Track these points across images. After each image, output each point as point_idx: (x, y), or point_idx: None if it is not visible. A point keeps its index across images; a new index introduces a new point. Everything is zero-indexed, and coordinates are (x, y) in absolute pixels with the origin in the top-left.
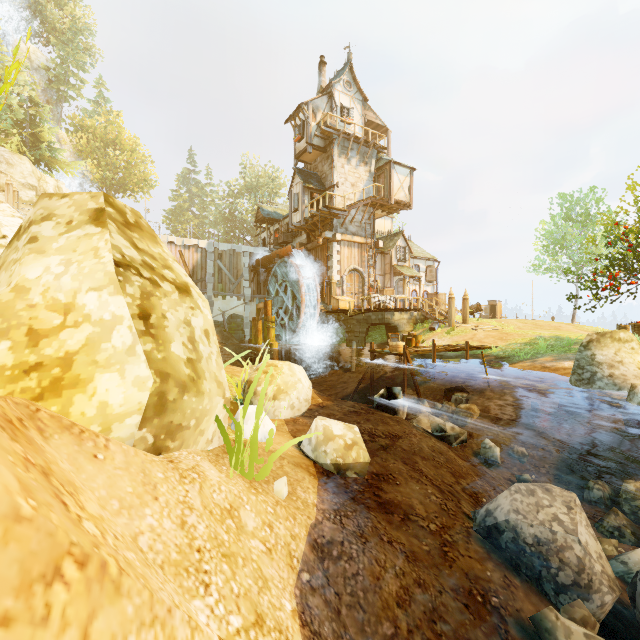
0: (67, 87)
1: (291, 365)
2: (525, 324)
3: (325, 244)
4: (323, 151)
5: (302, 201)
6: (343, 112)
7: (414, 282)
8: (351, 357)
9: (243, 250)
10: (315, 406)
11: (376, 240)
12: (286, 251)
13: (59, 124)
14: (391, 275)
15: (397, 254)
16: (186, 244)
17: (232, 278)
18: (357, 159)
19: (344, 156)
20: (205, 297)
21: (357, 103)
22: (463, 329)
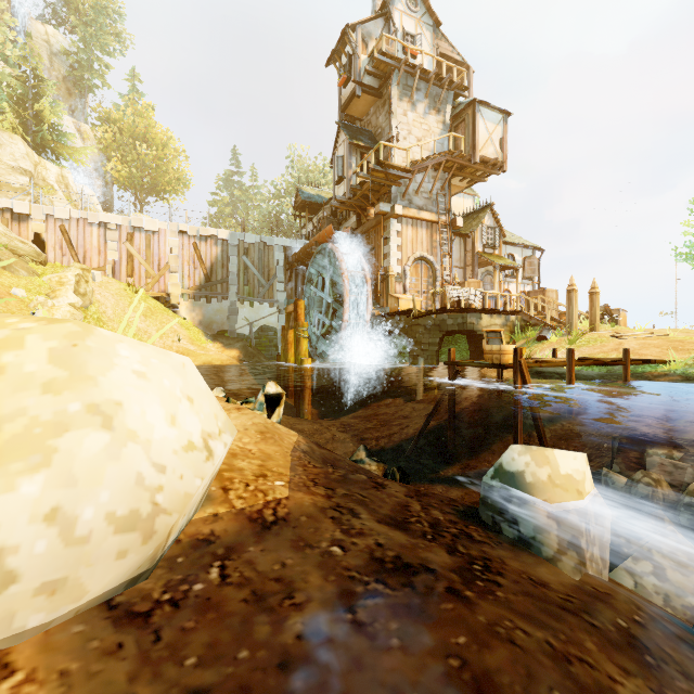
0: (90, 74)
1: (92, 339)
2: (687, 333)
3: (380, 224)
4: (377, 95)
5: (348, 164)
6: (406, 40)
7: (506, 279)
8: (416, 380)
9: (276, 243)
10: (237, 521)
11: (453, 218)
12: (326, 234)
13: (82, 117)
14: (474, 266)
15: (483, 237)
16: (202, 234)
17: (262, 279)
18: (425, 104)
19: (407, 99)
20: (227, 303)
21: (425, 29)
22: (596, 337)
